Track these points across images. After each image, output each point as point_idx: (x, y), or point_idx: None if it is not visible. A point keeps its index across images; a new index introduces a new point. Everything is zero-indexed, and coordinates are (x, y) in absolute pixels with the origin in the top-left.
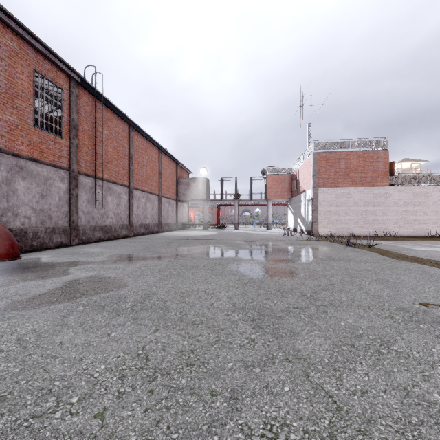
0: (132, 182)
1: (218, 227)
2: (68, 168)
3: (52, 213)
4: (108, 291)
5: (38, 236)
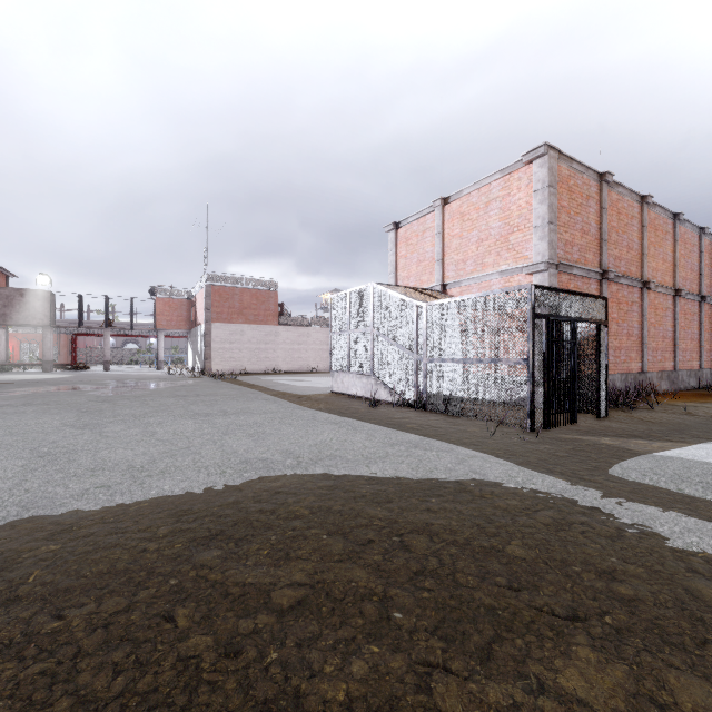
0: None
1: (73, 369)
2: None
3: None
4: None
5: None
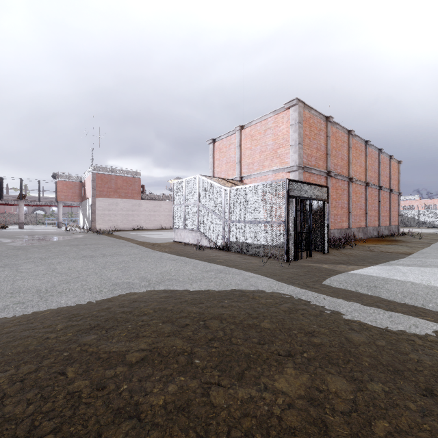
0: None
1: None
2: None
3: None
4: None
5: None
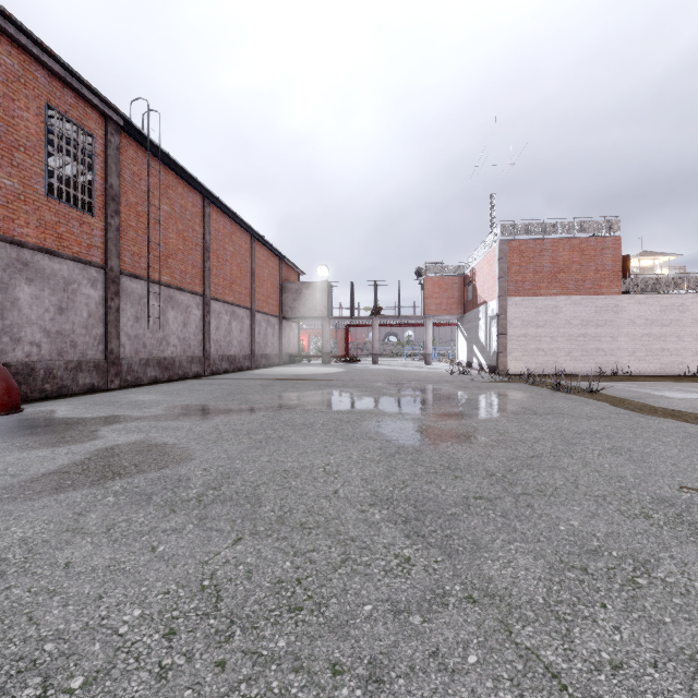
0: (208, 288)
1: (346, 361)
2: (103, 264)
3: (77, 338)
4: (160, 469)
5: (54, 374)
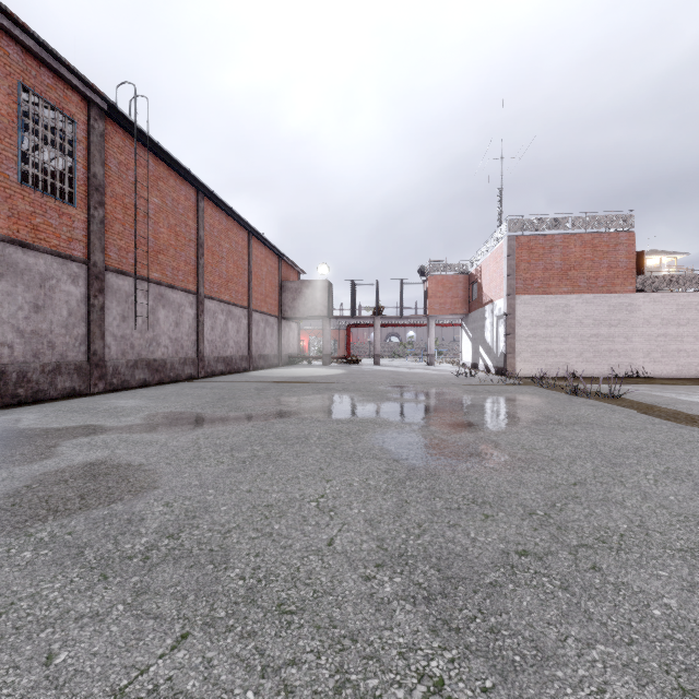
0: (202, 286)
1: (347, 362)
2: (85, 259)
3: (55, 338)
4: (110, 503)
5: (29, 378)
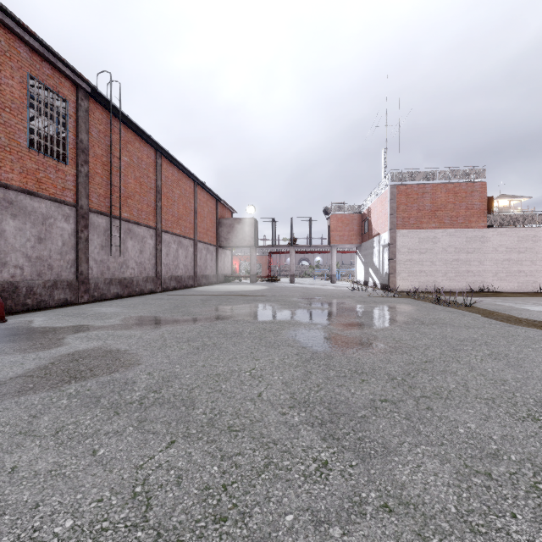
0: (159, 223)
1: (269, 280)
2: (74, 203)
3: (53, 262)
4: (111, 373)
5: (34, 291)
